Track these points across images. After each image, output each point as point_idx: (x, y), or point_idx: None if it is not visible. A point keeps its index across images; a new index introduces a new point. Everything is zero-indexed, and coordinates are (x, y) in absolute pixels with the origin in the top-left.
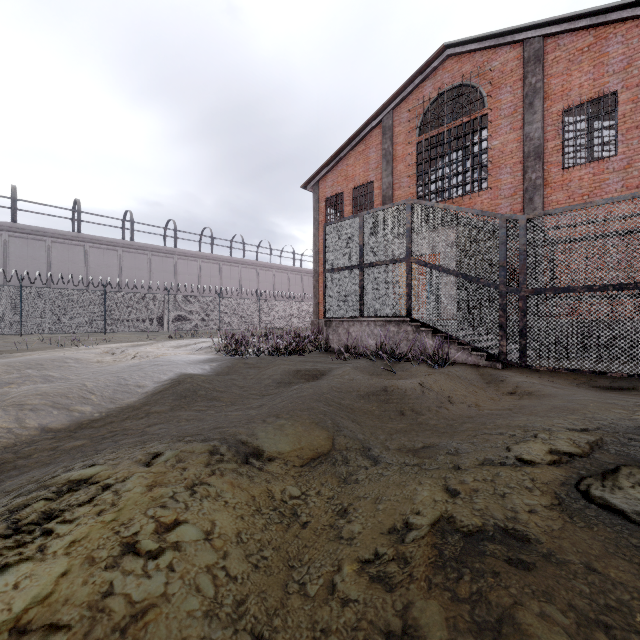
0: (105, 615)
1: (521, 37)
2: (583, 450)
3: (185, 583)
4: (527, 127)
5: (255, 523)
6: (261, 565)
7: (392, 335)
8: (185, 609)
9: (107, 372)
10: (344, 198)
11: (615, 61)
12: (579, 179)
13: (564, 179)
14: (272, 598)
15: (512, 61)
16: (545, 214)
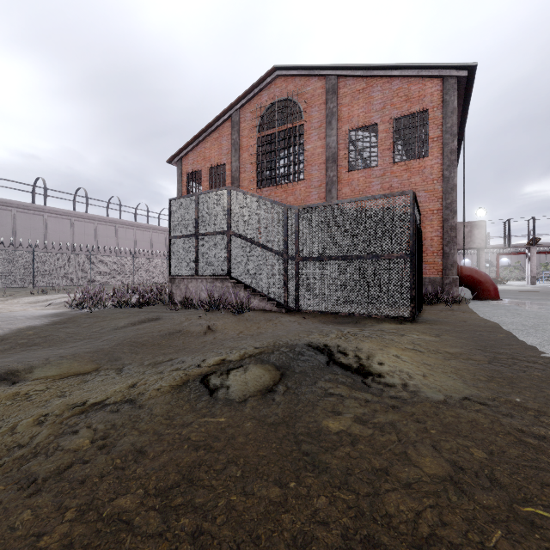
0: None
1: (324, 73)
2: (241, 357)
3: None
4: (328, 138)
5: None
6: None
7: (218, 289)
8: None
9: None
10: (202, 175)
11: (377, 103)
12: (358, 180)
13: (349, 179)
14: None
15: (319, 89)
16: (308, 207)
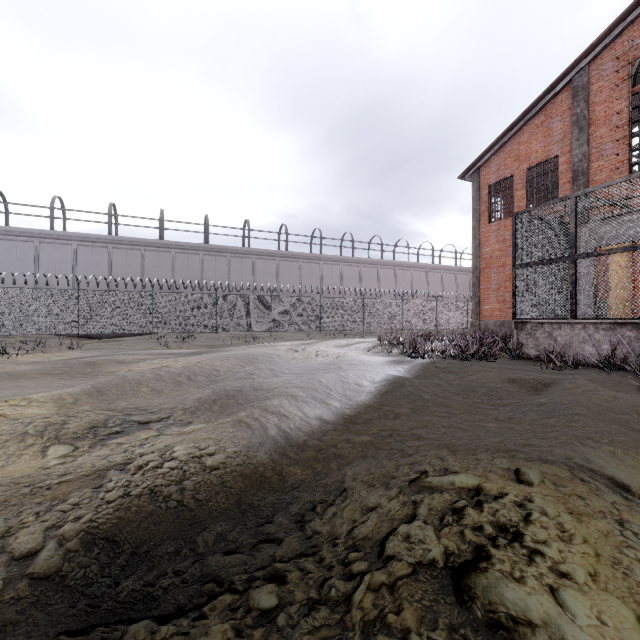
0: None
1: None
2: None
3: None
4: None
5: None
6: None
7: (626, 341)
8: None
9: (311, 368)
10: (514, 182)
11: None
12: None
13: None
14: None
15: None
16: None
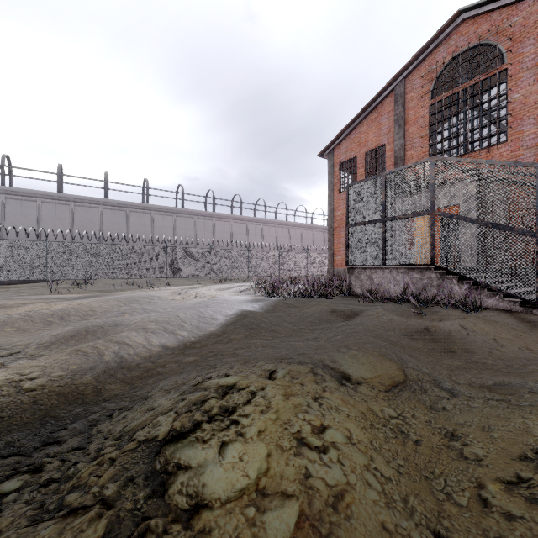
0: (315, 492)
1: None
2: None
3: (358, 477)
4: None
5: (377, 435)
6: (402, 471)
7: (415, 281)
8: (370, 498)
9: (183, 307)
10: (357, 162)
11: None
12: None
13: None
14: (428, 501)
15: (536, 13)
16: None
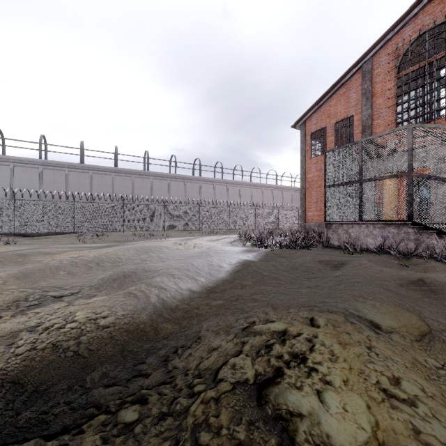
0: None
1: None
2: None
3: None
4: None
5: (440, 387)
6: None
7: (391, 235)
8: None
9: (189, 256)
10: (327, 131)
11: None
12: None
13: None
14: None
15: None
16: None
